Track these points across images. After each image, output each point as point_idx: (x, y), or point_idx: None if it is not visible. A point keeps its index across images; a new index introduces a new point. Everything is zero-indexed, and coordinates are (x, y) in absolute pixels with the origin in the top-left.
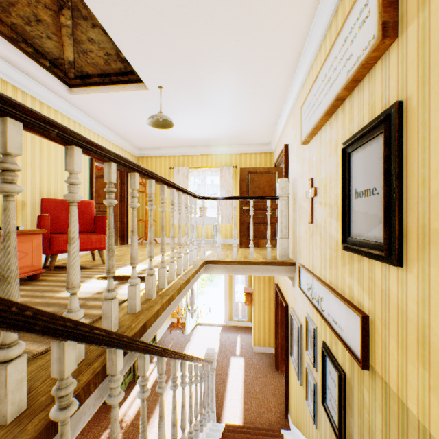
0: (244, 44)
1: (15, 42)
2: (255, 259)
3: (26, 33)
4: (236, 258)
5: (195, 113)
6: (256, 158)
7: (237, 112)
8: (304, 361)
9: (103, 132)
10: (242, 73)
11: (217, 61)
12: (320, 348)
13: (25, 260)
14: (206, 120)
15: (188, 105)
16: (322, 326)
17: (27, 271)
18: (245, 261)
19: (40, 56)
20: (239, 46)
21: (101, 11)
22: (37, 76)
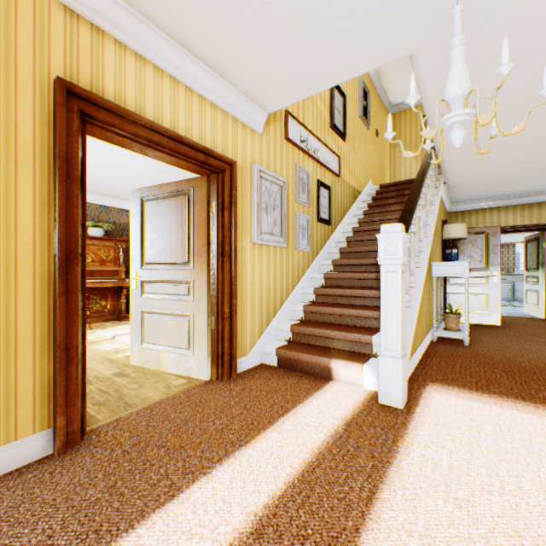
0: None
1: None
2: None
3: None
4: None
5: None
6: None
7: None
8: (289, 217)
9: None
10: None
11: None
12: (313, 187)
13: None
14: None
15: None
16: (315, 170)
17: None
18: None
19: None
20: None
21: None
22: None
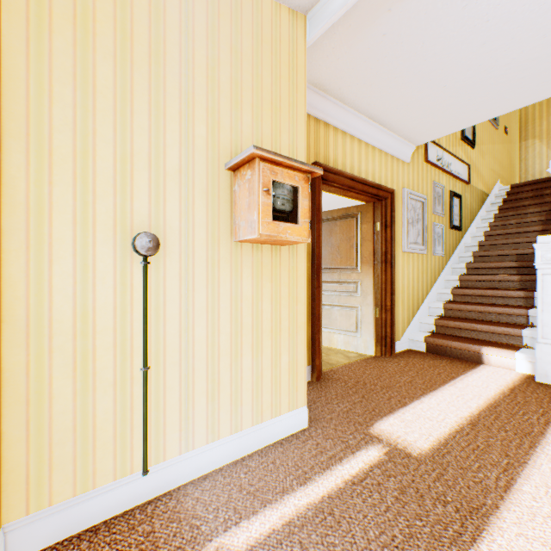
0: None
1: None
2: None
3: None
4: None
5: None
6: None
7: None
8: (428, 227)
9: None
10: None
11: None
12: (446, 198)
13: None
14: None
15: None
16: (447, 183)
17: None
18: None
19: None
20: None
21: None
22: None
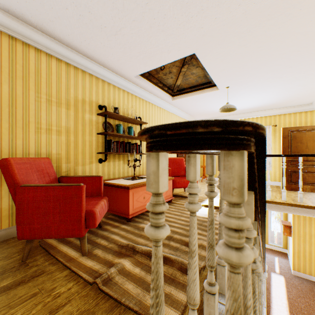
0: (304, 51)
1: (156, 84)
2: (304, 203)
3: (162, 79)
4: (285, 201)
5: (246, 95)
6: (295, 116)
7: (284, 89)
8: None
9: (182, 115)
10: (297, 66)
11: (276, 65)
12: None
13: (168, 192)
14: (254, 98)
15: (243, 92)
16: None
17: (168, 198)
18: (295, 204)
19: (164, 87)
20: (299, 53)
21: (207, 63)
22: (160, 96)
